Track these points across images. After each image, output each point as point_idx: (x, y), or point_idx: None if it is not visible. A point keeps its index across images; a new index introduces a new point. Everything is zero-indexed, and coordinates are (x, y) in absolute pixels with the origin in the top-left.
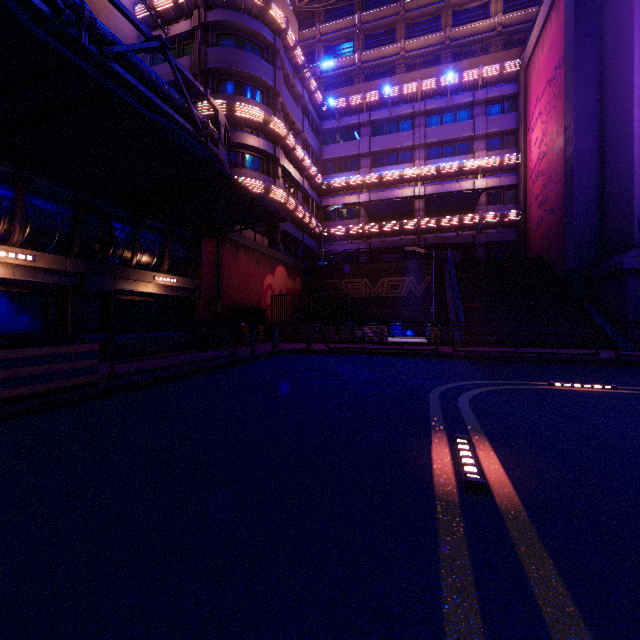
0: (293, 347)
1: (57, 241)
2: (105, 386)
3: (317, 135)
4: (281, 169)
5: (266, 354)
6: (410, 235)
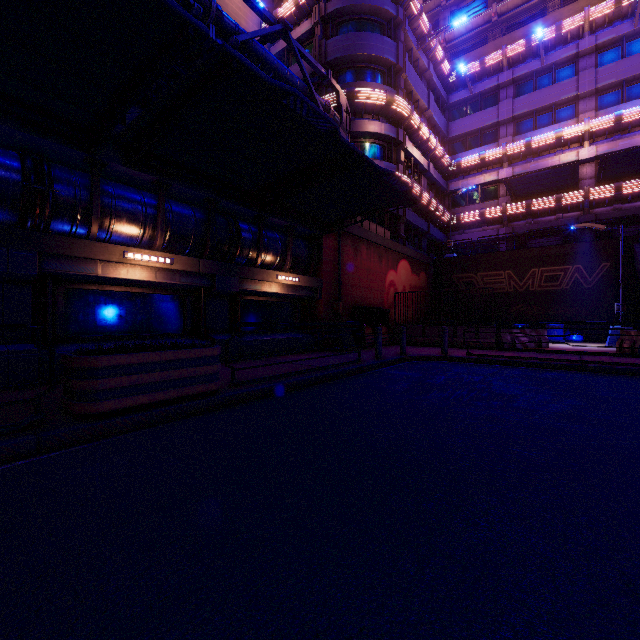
0: (424, 352)
1: (192, 244)
2: (224, 396)
3: (443, 112)
4: (404, 154)
5: (394, 360)
6: (571, 212)
